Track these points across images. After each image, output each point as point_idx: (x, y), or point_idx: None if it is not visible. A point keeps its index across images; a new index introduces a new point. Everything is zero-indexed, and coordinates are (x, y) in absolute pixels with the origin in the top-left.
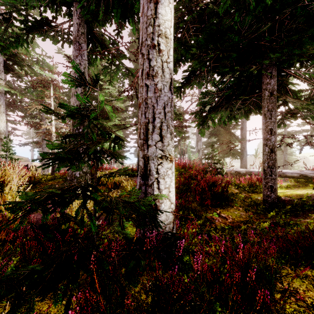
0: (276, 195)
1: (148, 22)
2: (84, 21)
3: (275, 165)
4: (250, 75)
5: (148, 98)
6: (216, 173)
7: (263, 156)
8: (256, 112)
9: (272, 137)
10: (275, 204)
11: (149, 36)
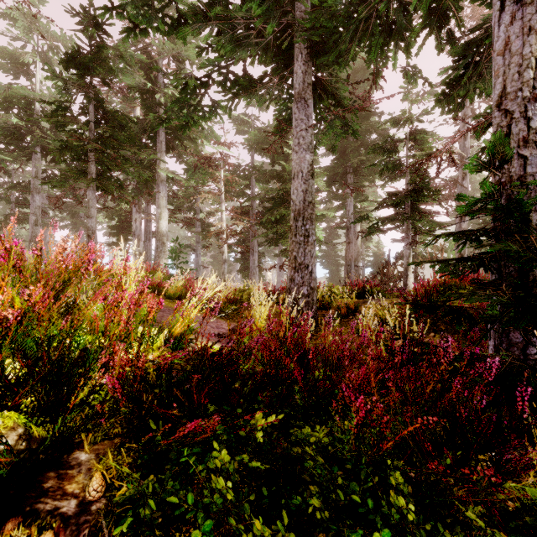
0: None
1: (524, 64)
2: (310, 66)
3: None
4: None
5: (527, 176)
6: None
7: None
8: None
9: None
10: None
11: (527, 84)
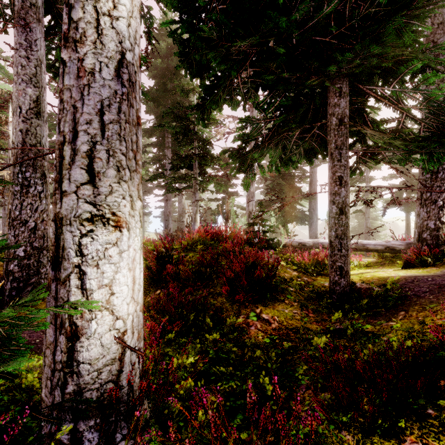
0: (349, 281)
1: None
2: None
3: (346, 234)
4: (312, 93)
5: (64, 90)
6: (265, 246)
7: (329, 219)
8: (324, 154)
9: (341, 189)
10: (347, 295)
11: None
